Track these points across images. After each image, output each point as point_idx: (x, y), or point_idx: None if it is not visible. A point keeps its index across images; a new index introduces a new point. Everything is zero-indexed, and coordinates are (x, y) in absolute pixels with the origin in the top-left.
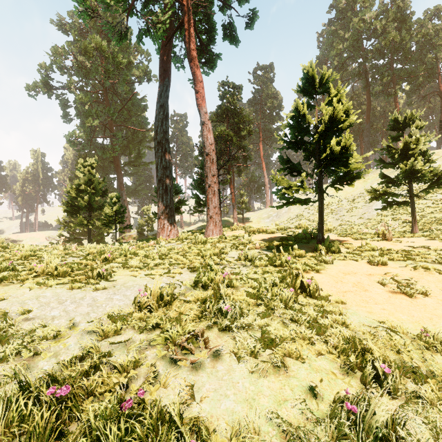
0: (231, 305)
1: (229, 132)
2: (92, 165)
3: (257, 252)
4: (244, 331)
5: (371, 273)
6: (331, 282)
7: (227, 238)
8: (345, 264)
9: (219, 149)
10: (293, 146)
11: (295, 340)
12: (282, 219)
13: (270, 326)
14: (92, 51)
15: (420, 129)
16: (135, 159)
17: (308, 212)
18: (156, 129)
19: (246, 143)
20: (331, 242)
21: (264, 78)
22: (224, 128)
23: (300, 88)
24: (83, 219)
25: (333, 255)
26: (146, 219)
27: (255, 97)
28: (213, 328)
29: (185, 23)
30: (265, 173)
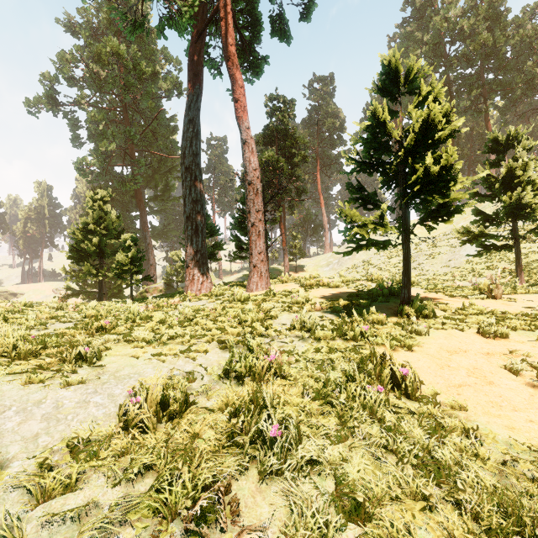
0: (280, 417)
1: (279, 158)
2: (104, 199)
3: (317, 316)
4: (304, 475)
5: (489, 351)
6: (434, 368)
7: (276, 294)
8: (446, 335)
9: (266, 180)
10: (367, 168)
11: (399, 499)
12: (345, 268)
13: (349, 463)
14: (107, 57)
15: (528, 151)
16: (162, 192)
17: (378, 258)
18: (183, 151)
19: (300, 172)
20: (419, 301)
21: (323, 92)
22: (273, 153)
23: (378, 87)
24: (93, 267)
25: (427, 321)
26: (176, 267)
27: (311, 115)
28: (250, 468)
29: (220, 9)
30: (323, 210)
